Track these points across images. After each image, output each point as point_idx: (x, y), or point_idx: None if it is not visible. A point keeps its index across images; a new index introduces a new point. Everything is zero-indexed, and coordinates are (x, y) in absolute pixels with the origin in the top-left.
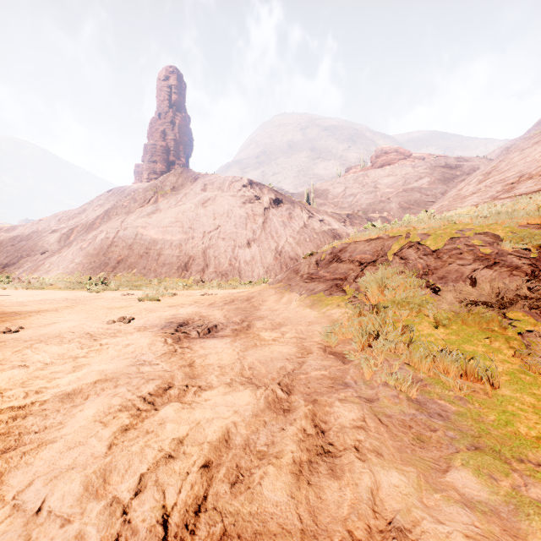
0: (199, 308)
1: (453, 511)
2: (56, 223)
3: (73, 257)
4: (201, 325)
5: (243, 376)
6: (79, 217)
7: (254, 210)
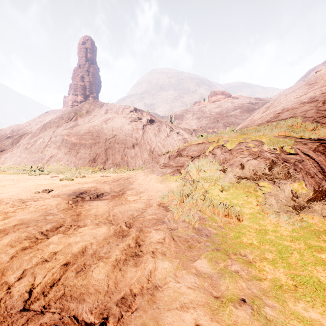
0: (96, 184)
1: (188, 278)
2: (10, 132)
3: (21, 154)
4: (94, 193)
5: (107, 220)
6: (26, 129)
7: (137, 126)
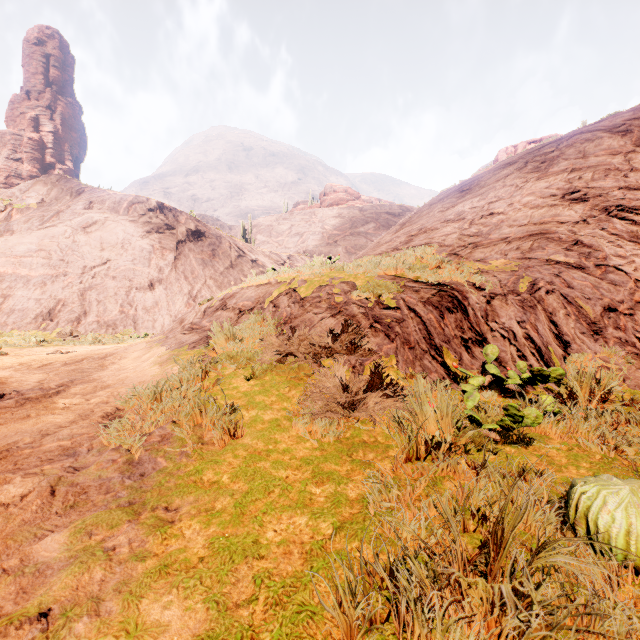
0: (13, 373)
1: None
2: None
3: None
4: None
5: None
6: None
7: (162, 243)
